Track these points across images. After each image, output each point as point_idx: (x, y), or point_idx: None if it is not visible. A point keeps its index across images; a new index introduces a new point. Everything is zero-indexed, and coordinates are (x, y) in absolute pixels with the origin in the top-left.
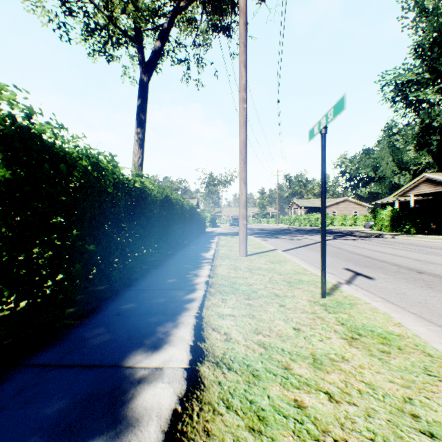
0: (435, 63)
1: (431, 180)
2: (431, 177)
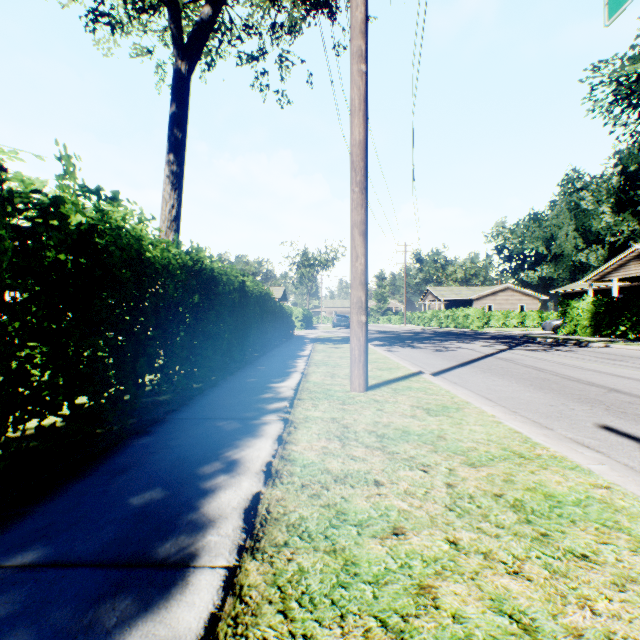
0: None
1: None
2: None
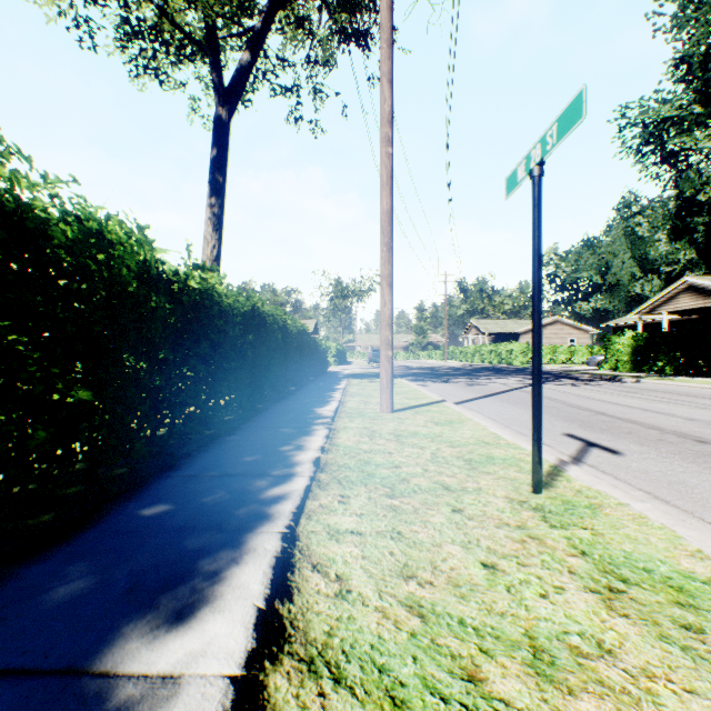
0: None
1: (698, 288)
2: (696, 283)
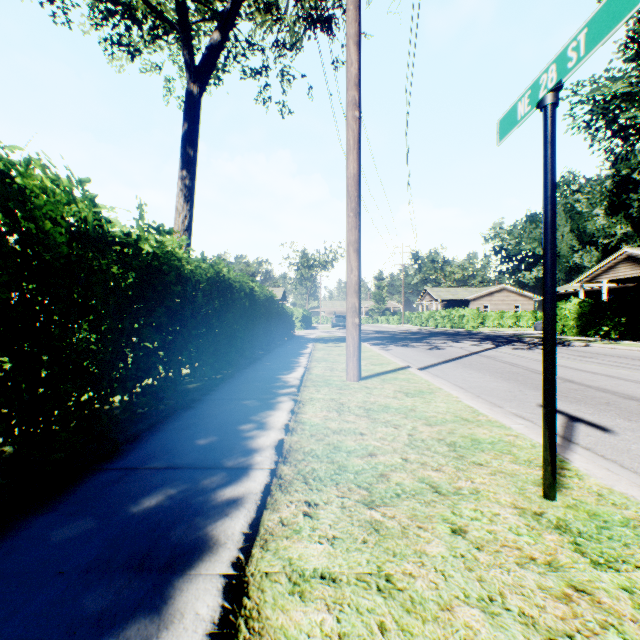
0: None
1: (636, 258)
2: (635, 254)
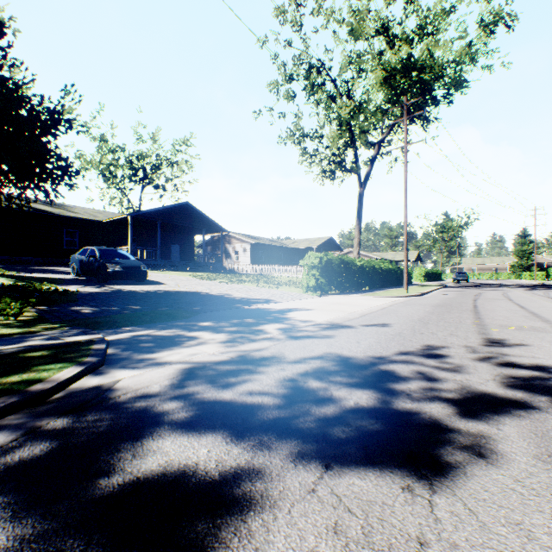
0: None
1: None
2: None
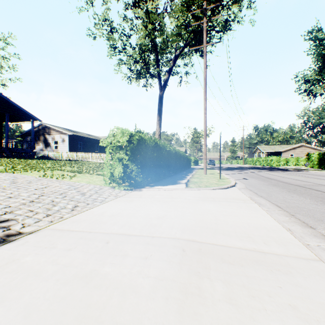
0: (321, 72)
1: None
2: None
